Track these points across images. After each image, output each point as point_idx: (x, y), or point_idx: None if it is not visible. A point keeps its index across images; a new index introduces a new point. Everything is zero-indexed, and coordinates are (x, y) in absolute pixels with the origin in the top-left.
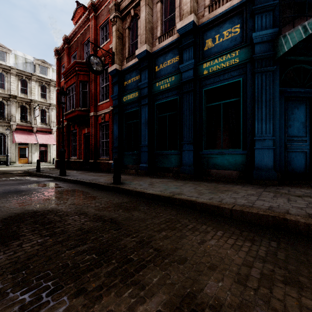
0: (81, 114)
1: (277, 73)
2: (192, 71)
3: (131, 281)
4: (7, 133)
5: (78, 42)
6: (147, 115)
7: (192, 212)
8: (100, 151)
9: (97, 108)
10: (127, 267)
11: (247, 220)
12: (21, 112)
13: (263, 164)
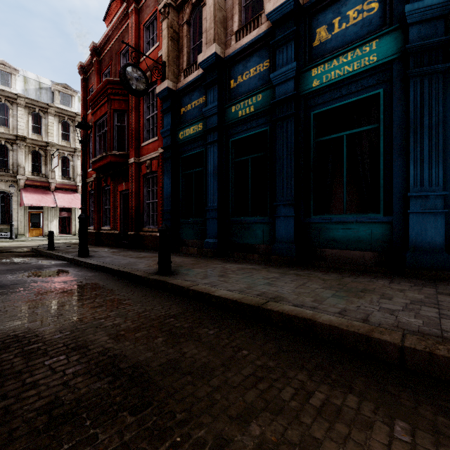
0: (116, 161)
1: None
2: (293, 82)
3: None
4: (12, 192)
5: (112, 52)
6: (218, 160)
7: (310, 347)
8: (144, 218)
9: (140, 152)
10: None
11: (446, 376)
12: (33, 161)
13: (424, 240)
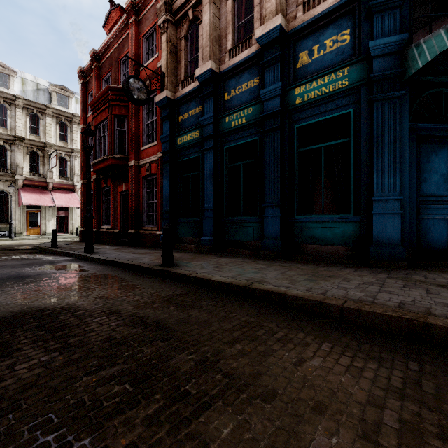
0: (117, 164)
1: (406, 101)
2: (279, 99)
3: (186, 433)
4: (11, 192)
5: (112, 59)
6: (213, 165)
7: (281, 311)
8: (143, 218)
9: (140, 155)
10: (180, 407)
11: (367, 324)
12: (31, 161)
13: (384, 236)
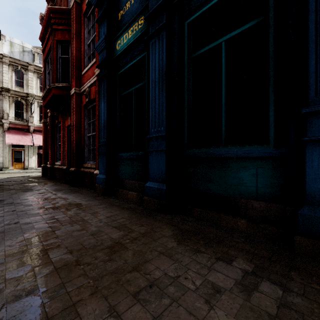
0: (59, 94)
1: None
2: None
3: None
4: None
5: None
6: (165, 58)
7: None
8: (85, 153)
9: (81, 82)
10: None
11: None
12: (16, 109)
13: None
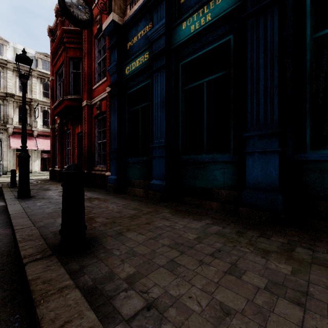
0: (71, 105)
1: None
2: None
3: None
4: (3, 138)
5: None
6: (165, 88)
7: None
8: (95, 158)
9: (92, 95)
10: None
11: None
12: (20, 114)
13: None
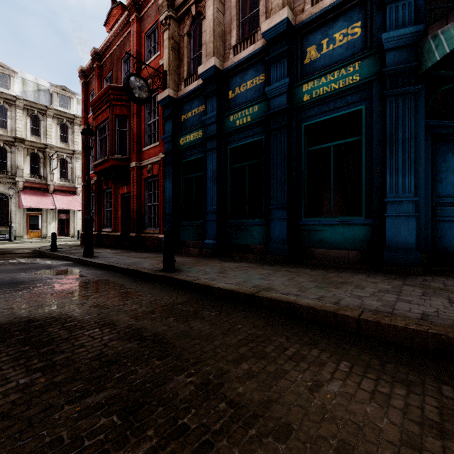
0: (118, 165)
1: (421, 96)
2: (286, 96)
3: None
4: (11, 194)
5: (113, 58)
6: (217, 166)
7: (291, 323)
8: (145, 221)
9: (142, 156)
10: (176, 448)
11: (387, 338)
12: (32, 163)
13: (398, 240)
